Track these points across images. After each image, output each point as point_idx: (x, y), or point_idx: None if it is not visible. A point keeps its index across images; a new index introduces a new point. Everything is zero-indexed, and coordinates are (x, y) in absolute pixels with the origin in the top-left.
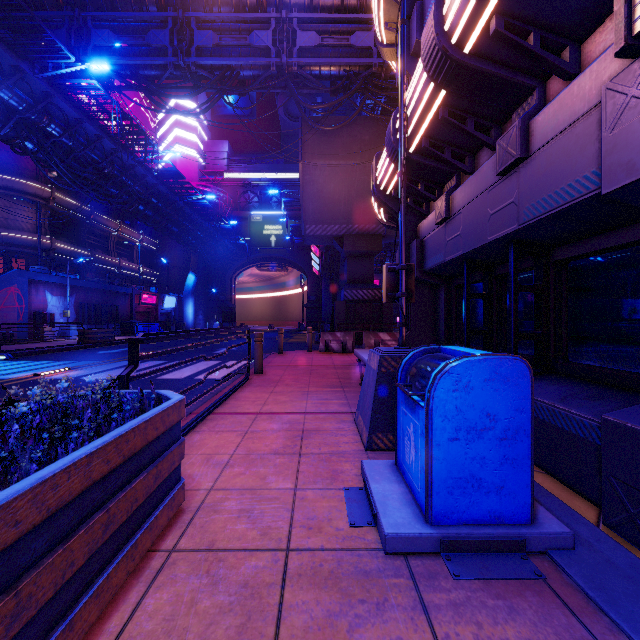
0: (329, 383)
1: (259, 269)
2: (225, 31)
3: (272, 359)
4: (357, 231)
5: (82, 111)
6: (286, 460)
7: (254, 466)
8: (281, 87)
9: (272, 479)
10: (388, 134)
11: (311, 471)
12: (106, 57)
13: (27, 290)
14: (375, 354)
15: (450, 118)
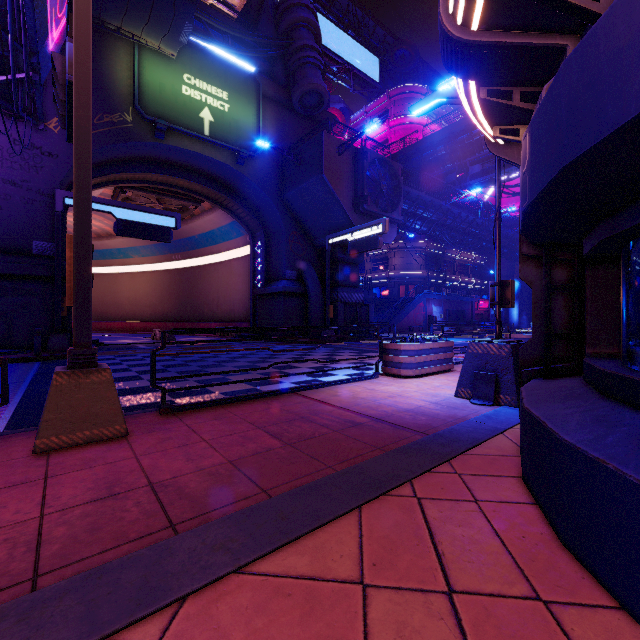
0: None
1: None
2: None
3: None
4: None
5: (461, 208)
6: None
7: None
8: None
9: None
10: None
11: None
12: (476, 179)
13: (426, 304)
14: None
15: None
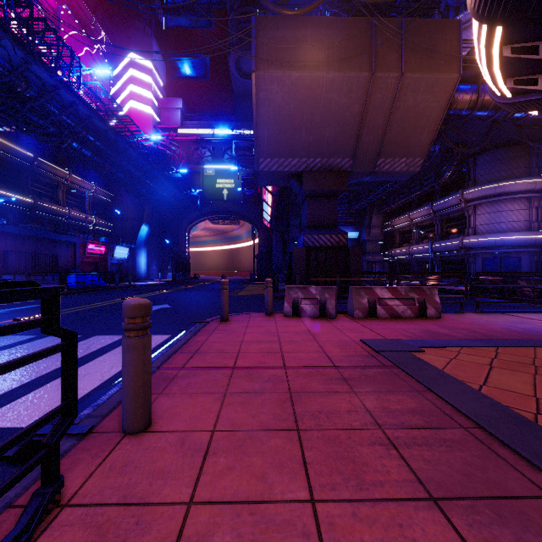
0: None
1: (212, 222)
2: None
3: (206, 338)
4: (319, 166)
5: None
6: None
7: None
8: None
9: None
10: None
11: None
12: None
13: None
14: None
15: None
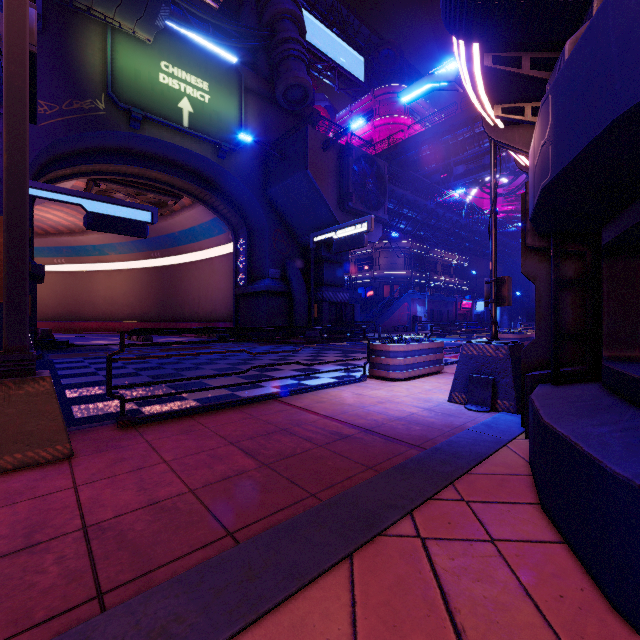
0: None
1: None
2: None
3: None
4: None
5: (445, 209)
6: None
7: None
8: None
9: None
10: None
11: None
12: (460, 180)
13: (410, 304)
14: None
15: None
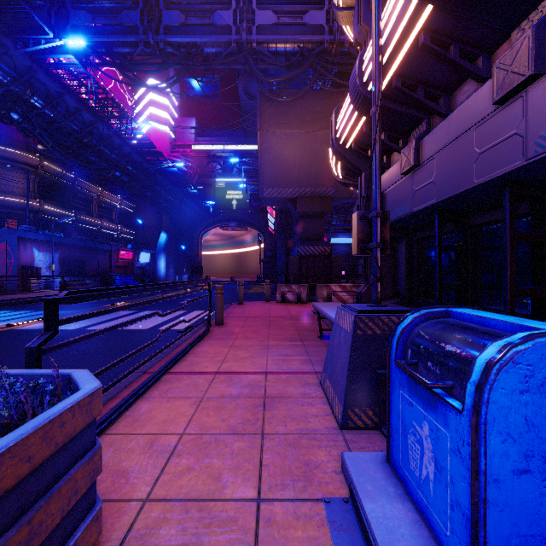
0: (288, 336)
1: (222, 229)
2: (190, 11)
3: (233, 310)
4: (309, 194)
5: (62, 85)
6: (246, 444)
7: (206, 455)
8: (241, 63)
9: (228, 480)
10: (353, 78)
11: (277, 464)
12: (83, 35)
13: (16, 246)
14: (347, 313)
15: (432, 44)
